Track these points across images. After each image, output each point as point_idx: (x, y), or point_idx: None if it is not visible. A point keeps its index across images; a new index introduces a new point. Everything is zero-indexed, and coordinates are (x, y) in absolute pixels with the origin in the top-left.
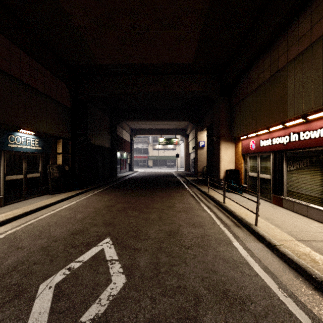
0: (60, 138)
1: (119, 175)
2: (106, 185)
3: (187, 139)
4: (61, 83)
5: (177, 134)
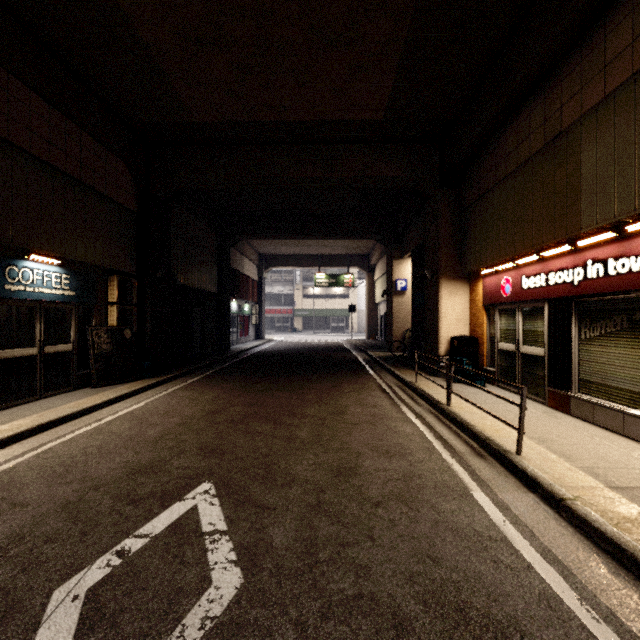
0: (114, 272)
1: (236, 348)
2: (209, 368)
3: (371, 276)
4: (116, 161)
5: (351, 266)
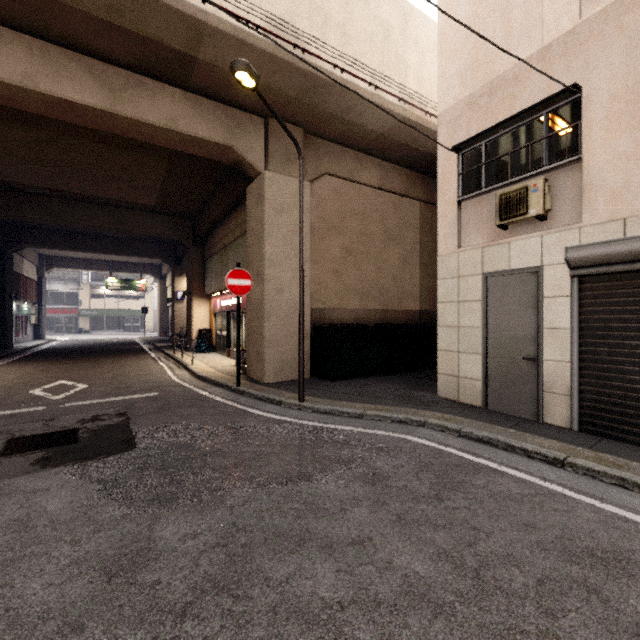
0: None
1: (19, 346)
2: (7, 358)
3: (164, 283)
4: None
5: (144, 273)
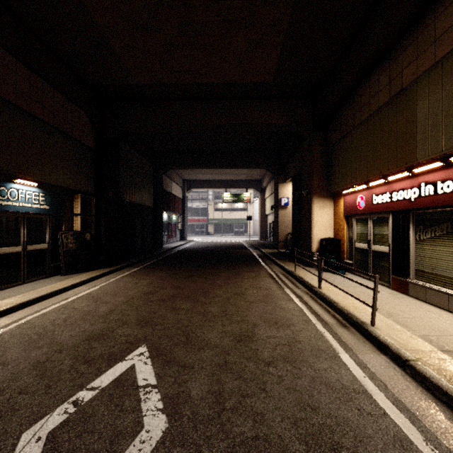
0: (78, 192)
1: (166, 247)
2: (147, 261)
3: (263, 195)
4: (79, 112)
5: (249, 188)
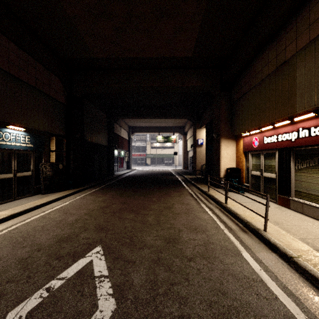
0: (54, 135)
1: (117, 174)
2: (103, 184)
3: (185, 137)
4: (54, 78)
5: (175, 132)
